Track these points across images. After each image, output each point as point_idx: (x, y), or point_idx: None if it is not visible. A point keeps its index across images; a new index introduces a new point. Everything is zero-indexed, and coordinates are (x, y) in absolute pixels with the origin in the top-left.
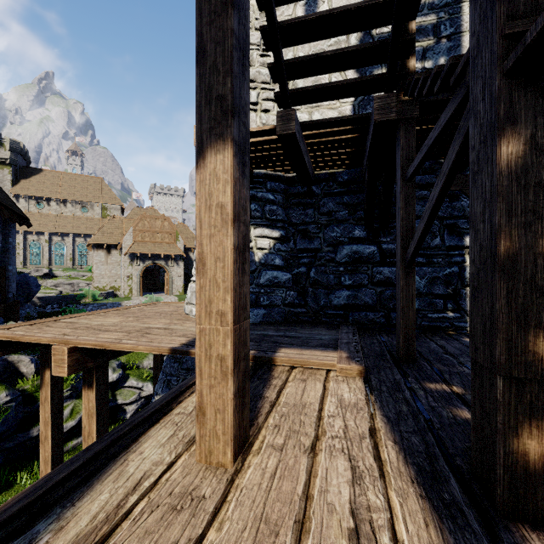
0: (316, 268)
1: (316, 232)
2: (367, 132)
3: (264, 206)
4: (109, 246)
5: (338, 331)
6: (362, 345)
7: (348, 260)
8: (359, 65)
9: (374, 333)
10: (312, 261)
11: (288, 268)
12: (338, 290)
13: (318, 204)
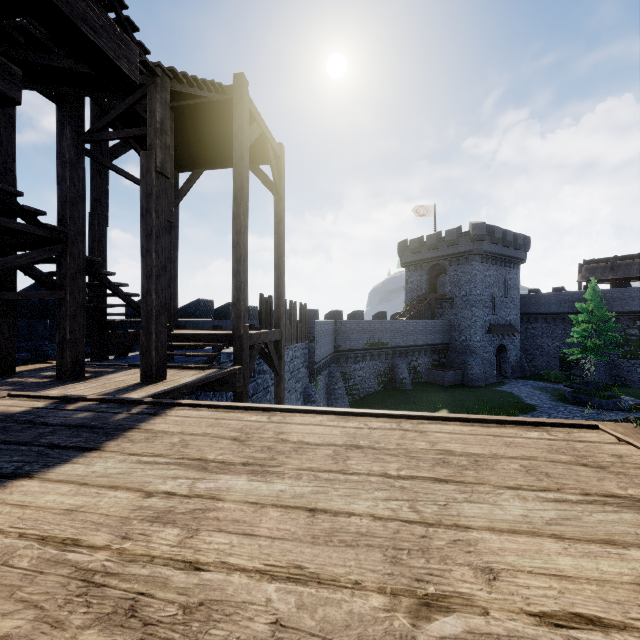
0: None
1: None
2: None
3: None
4: None
5: None
6: None
7: None
8: None
9: None
10: None
11: None
12: None
13: None
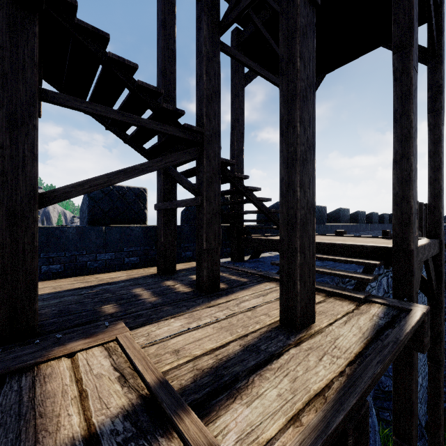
0: None
1: None
2: None
3: None
4: None
5: None
6: None
7: None
8: None
9: None
10: None
11: None
12: None
13: None
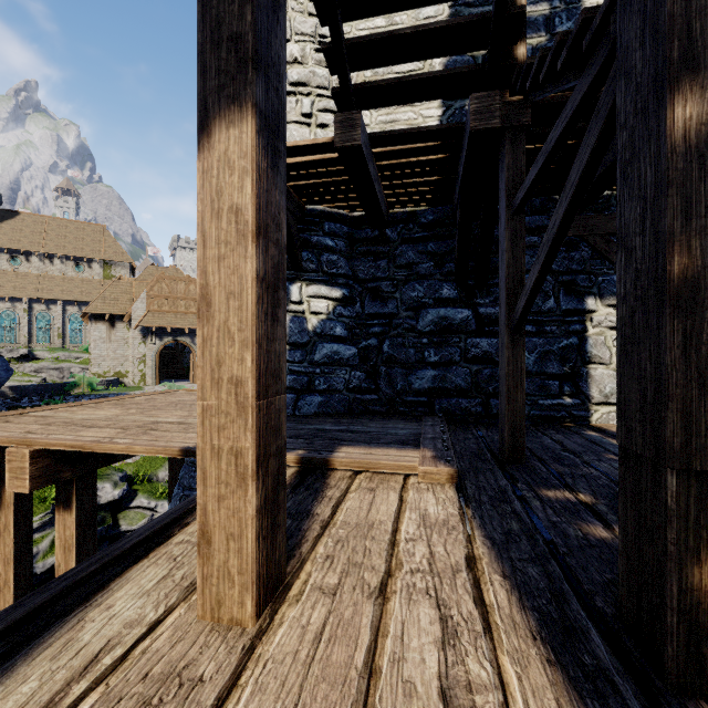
0: (391, 339)
1: (391, 291)
2: (460, 151)
3: (321, 256)
4: (112, 317)
5: (421, 424)
6: (453, 442)
7: (434, 329)
8: (449, 51)
9: (468, 426)
10: (385, 330)
11: (353, 340)
12: (421, 369)
13: (393, 253)
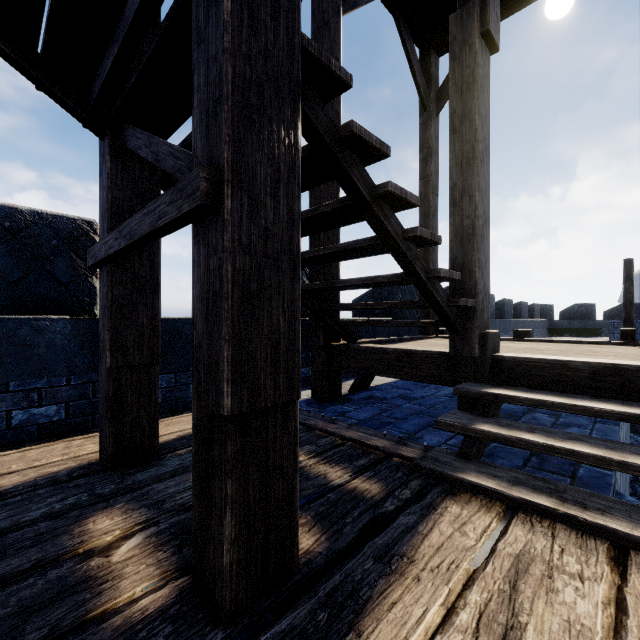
0: None
1: None
2: None
3: None
4: None
5: None
6: None
7: None
8: None
9: None
10: None
11: None
12: None
13: None
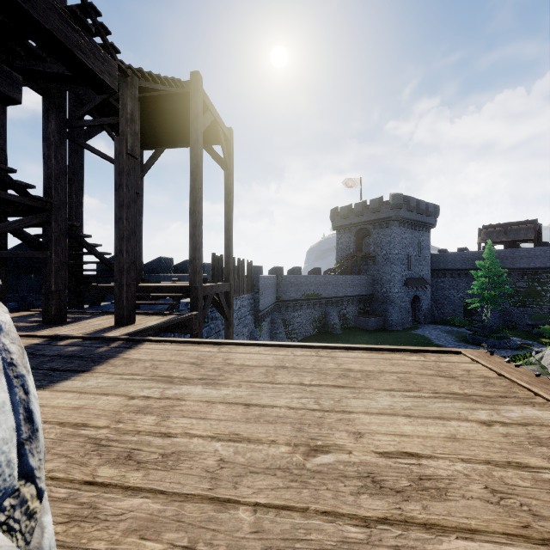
0: None
1: None
2: None
3: None
4: None
5: None
6: None
7: None
8: None
9: None
10: None
11: None
12: None
13: None
